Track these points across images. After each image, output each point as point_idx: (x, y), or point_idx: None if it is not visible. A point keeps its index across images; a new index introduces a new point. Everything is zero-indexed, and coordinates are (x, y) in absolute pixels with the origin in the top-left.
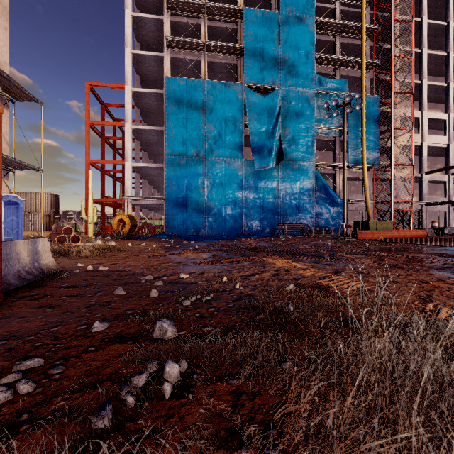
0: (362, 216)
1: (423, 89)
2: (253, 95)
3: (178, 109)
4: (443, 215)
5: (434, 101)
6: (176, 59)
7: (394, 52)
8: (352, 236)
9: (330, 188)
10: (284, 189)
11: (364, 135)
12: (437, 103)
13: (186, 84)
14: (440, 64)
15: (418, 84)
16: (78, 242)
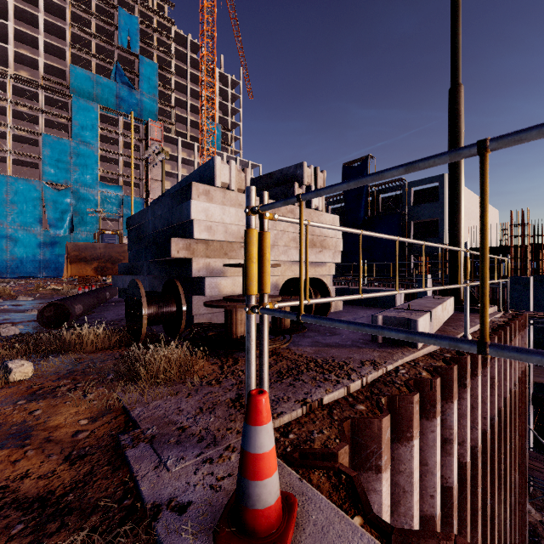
0: None
1: None
2: (50, 189)
3: None
4: None
5: None
6: None
7: (150, 177)
8: None
9: None
10: None
11: None
12: None
13: None
14: None
15: None
16: None
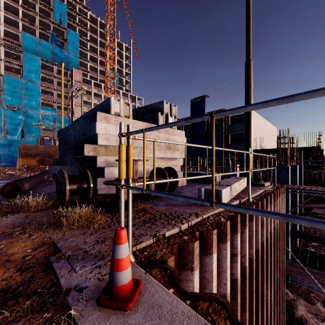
0: None
1: None
2: (8, 110)
3: None
4: None
5: None
6: None
7: (74, 104)
8: None
9: None
10: None
11: None
12: None
13: None
14: None
15: None
16: None
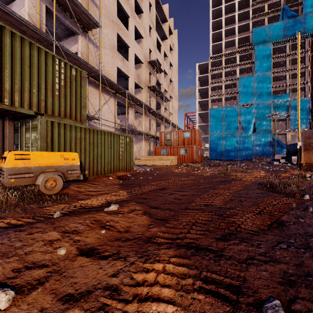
0: None
1: None
2: (242, 109)
3: (213, 118)
4: None
5: None
6: (213, 99)
7: None
8: None
9: (279, 141)
10: (256, 142)
11: (299, 117)
12: None
13: (216, 109)
14: None
15: None
16: None
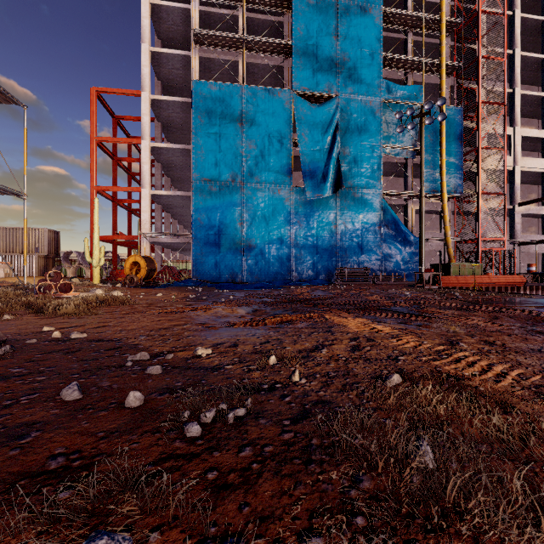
0: (440, 258)
1: (516, 100)
2: (304, 104)
3: (209, 122)
4: (539, 257)
5: (528, 115)
6: (207, 60)
7: (481, 52)
8: (432, 283)
9: (401, 222)
10: (344, 223)
11: (444, 156)
12: (531, 118)
13: (219, 90)
14: (536, 70)
15: (510, 94)
16: (70, 291)
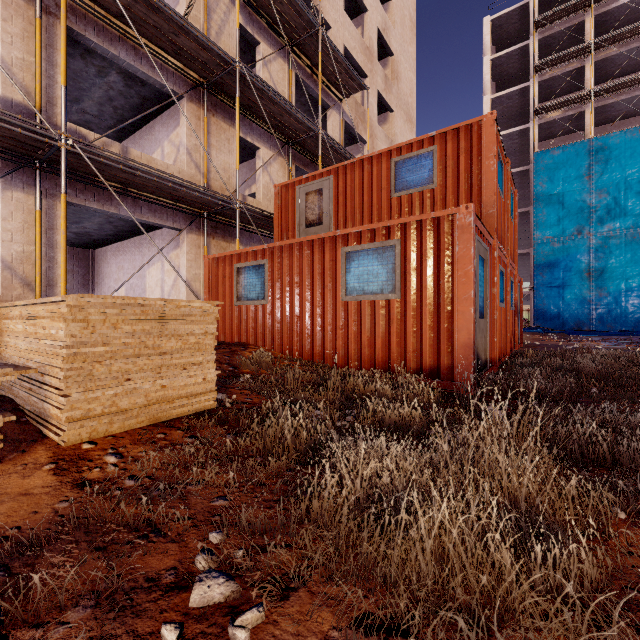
0: None
1: None
2: None
3: (551, 185)
4: None
5: None
6: (546, 123)
7: None
8: None
9: None
10: None
11: None
12: None
13: (562, 153)
14: None
15: None
16: None
